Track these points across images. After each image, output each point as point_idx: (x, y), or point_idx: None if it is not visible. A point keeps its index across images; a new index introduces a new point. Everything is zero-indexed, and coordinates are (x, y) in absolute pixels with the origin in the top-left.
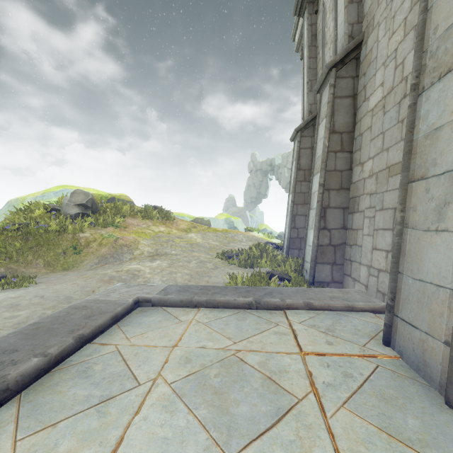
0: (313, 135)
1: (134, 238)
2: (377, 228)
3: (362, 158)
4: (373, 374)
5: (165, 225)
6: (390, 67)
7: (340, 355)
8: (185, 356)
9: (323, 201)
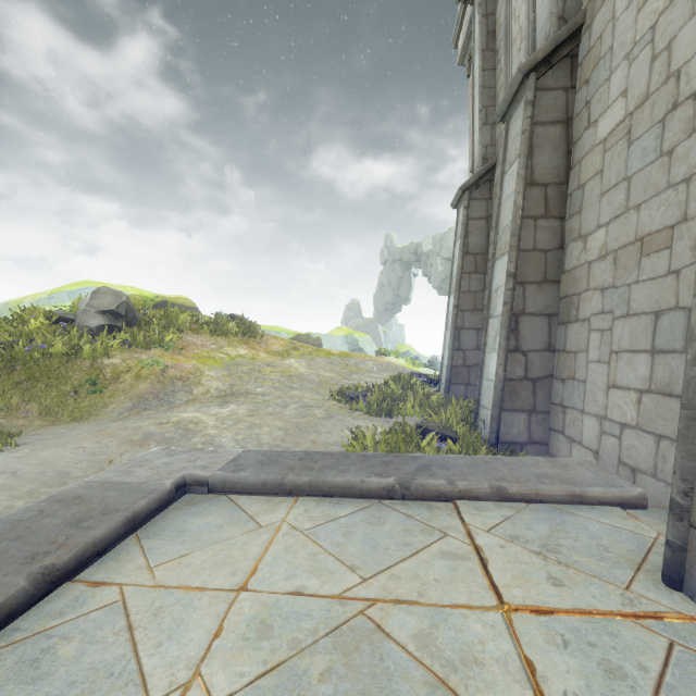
0: (490, 197)
1: (194, 367)
2: (618, 350)
3: (585, 228)
4: (668, 667)
5: (247, 345)
6: (641, 60)
7: (585, 614)
8: (259, 617)
9: (514, 303)
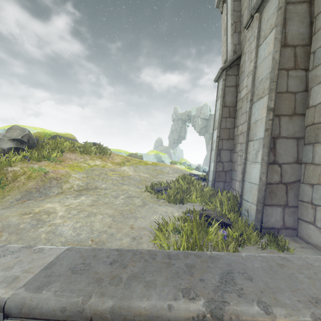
0: (238, 74)
1: (66, 172)
2: None
3: None
4: None
5: (101, 159)
6: None
7: None
8: None
9: (272, 129)
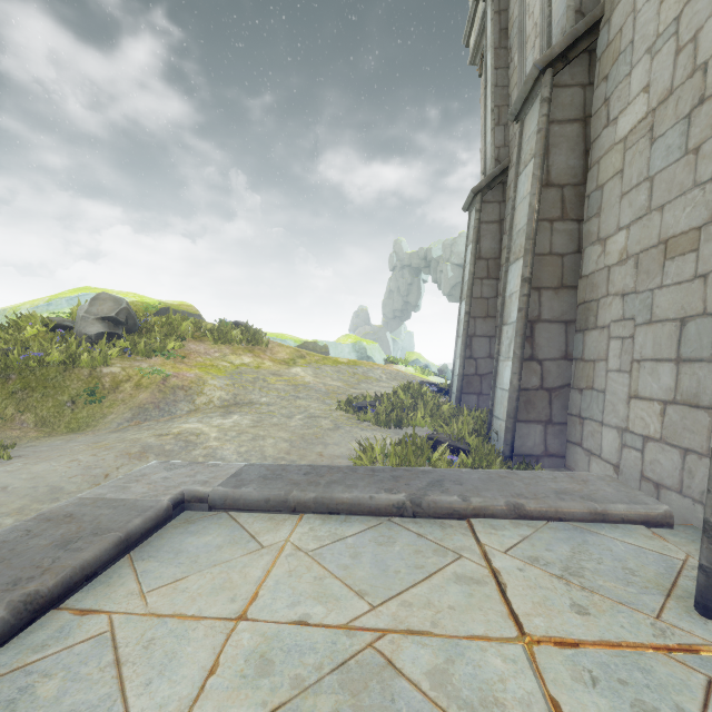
0: (503, 200)
1: (197, 376)
2: (640, 359)
3: (604, 230)
4: (709, 709)
5: (252, 353)
6: (664, 53)
7: (614, 646)
8: (258, 651)
9: (530, 309)
